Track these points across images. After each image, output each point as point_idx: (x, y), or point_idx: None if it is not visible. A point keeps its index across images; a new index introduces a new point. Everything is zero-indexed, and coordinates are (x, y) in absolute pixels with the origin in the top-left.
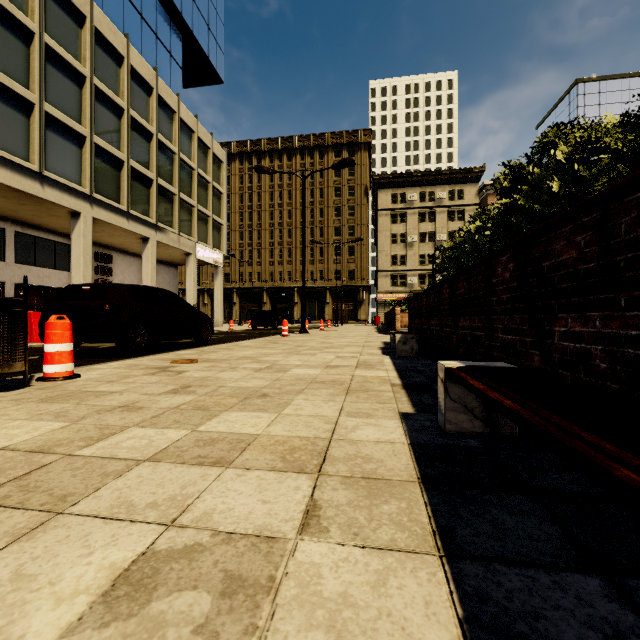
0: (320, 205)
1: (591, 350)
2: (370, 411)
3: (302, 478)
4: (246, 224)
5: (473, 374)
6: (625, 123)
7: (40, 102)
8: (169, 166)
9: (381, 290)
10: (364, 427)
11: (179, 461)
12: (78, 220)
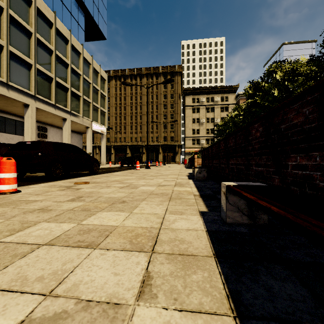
0: (156, 103)
1: (313, 175)
2: (183, 210)
3: (141, 255)
4: (118, 112)
5: (244, 189)
6: (312, 60)
7: (7, 45)
8: (77, 81)
9: (187, 146)
10: (179, 220)
11: (65, 245)
12: (28, 108)
